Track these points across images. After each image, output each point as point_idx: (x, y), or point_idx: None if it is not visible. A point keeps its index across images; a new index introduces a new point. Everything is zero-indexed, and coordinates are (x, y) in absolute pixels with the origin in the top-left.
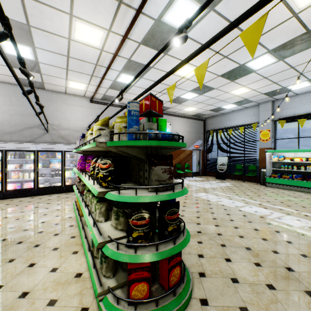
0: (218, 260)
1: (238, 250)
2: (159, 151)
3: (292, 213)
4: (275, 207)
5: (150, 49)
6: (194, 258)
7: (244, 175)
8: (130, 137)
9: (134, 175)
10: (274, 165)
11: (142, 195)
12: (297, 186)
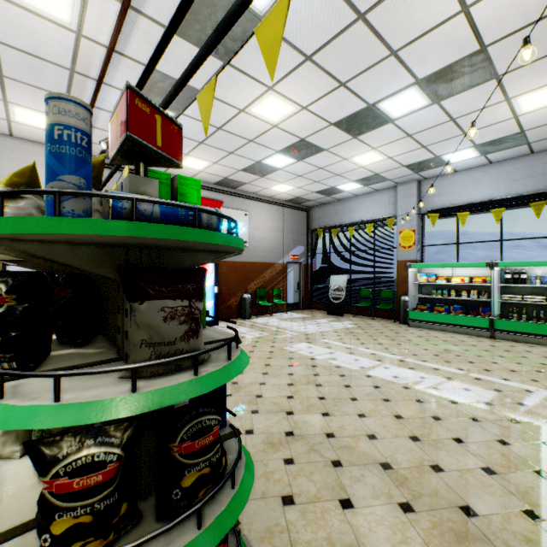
0: (325, 507)
1: (368, 474)
2: (168, 259)
3: (455, 376)
4: (426, 366)
5: (193, 46)
6: (273, 510)
7: (374, 307)
8: (50, 209)
9: (112, 322)
10: (422, 289)
11: (79, 399)
12: (457, 325)
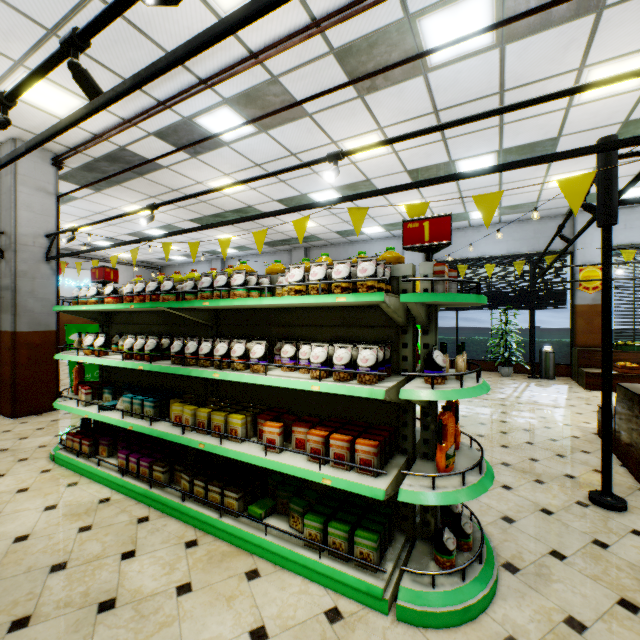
0: None
1: None
2: None
3: None
4: None
5: None
6: None
7: None
8: None
9: None
10: None
11: None
12: None
